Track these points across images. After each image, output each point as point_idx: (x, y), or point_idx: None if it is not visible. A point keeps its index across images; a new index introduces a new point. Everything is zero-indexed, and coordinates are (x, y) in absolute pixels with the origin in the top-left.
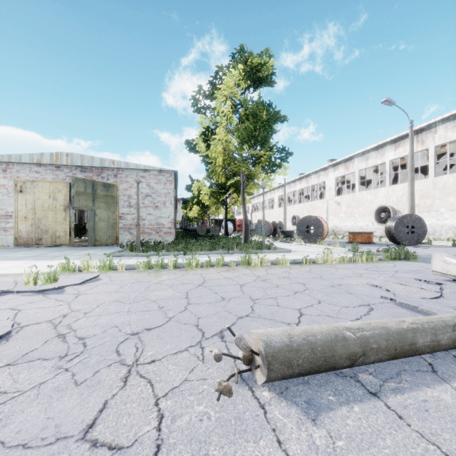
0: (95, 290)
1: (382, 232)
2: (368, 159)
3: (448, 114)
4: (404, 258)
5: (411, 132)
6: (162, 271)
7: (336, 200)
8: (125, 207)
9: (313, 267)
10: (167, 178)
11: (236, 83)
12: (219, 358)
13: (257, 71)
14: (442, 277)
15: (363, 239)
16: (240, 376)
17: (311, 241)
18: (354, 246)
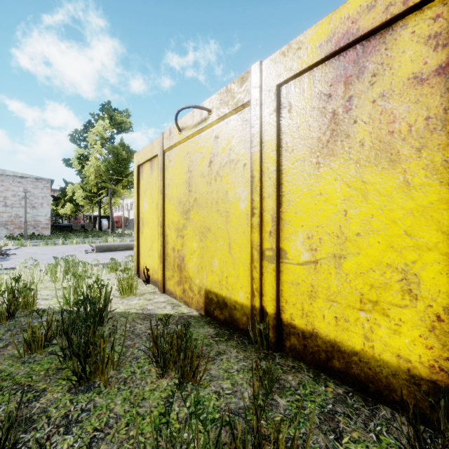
0: (27, 250)
1: None
2: None
3: None
4: None
5: None
6: (56, 245)
7: None
8: (1, 207)
9: None
10: (45, 184)
11: (104, 129)
12: (86, 251)
13: (120, 124)
14: None
15: None
16: (91, 253)
17: None
18: None
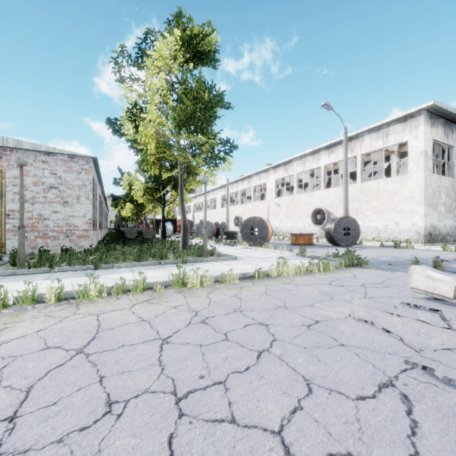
0: None
1: (317, 233)
2: (305, 163)
3: (373, 125)
4: (356, 265)
5: (345, 138)
6: (30, 309)
7: (277, 202)
8: (16, 202)
9: (269, 284)
10: (82, 166)
11: (172, 54)
12: None
13: (198, 44)
14: (417, 293)
15: (304, 241)
16: None
17: (256, 243)
18: (302, 250)
